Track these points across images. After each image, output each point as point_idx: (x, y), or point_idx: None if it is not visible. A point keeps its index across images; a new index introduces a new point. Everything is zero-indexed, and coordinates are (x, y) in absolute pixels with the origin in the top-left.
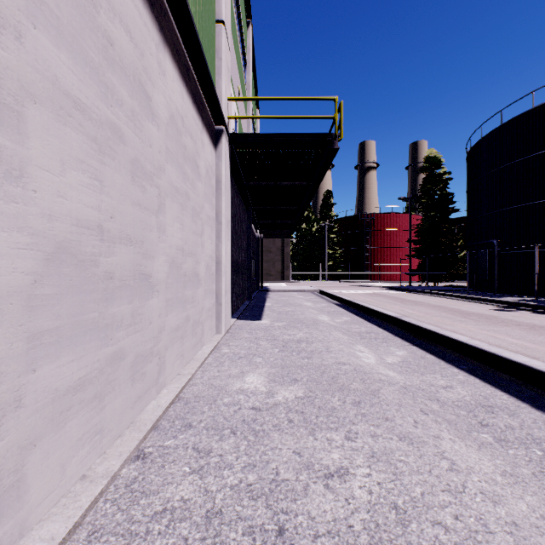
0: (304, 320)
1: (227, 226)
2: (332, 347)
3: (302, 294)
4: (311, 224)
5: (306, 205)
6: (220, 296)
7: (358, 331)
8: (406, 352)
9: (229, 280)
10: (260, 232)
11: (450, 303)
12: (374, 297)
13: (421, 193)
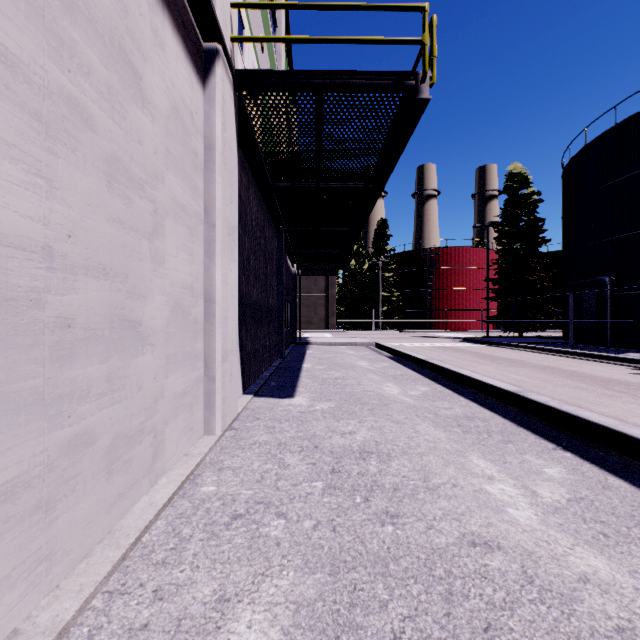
0: (364, 397)
1: (230, 236)
2: (433, 471)
3: (353, 348)
4: (361, 260)
5: (361, 223)
6: (213, 364)
7: (451, 415)
8: (564, 471)
9: (235, 333)
10: (297, 266)
11: (560, 362)
12: (450, 353)
13: (503, 219)
